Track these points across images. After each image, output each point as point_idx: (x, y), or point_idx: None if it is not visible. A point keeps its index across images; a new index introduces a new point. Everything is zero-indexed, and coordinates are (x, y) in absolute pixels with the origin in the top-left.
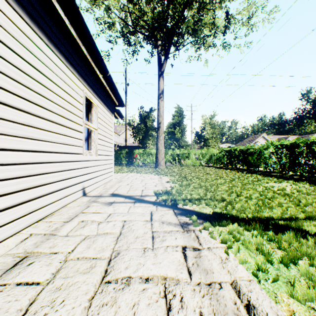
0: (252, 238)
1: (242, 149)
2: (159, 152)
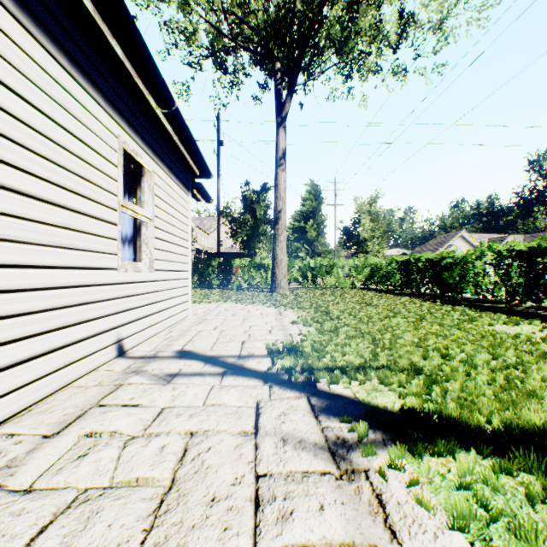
0: (542, 515)
1: (431, 258)
2: (278, 264)
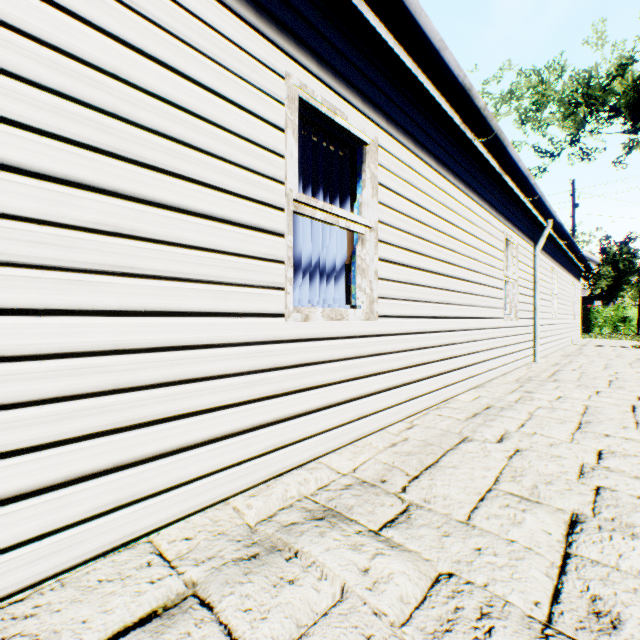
0: None
1: None
2: None
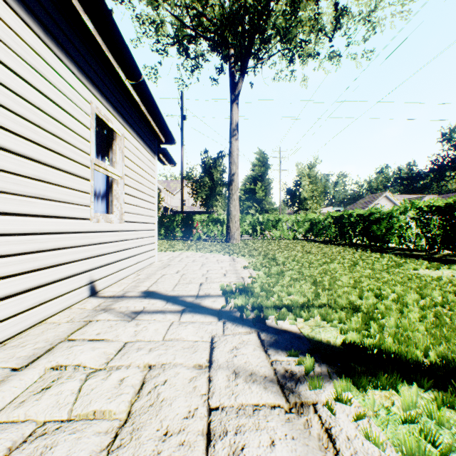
0: None
1: (361, 213)
2: (232, 219)
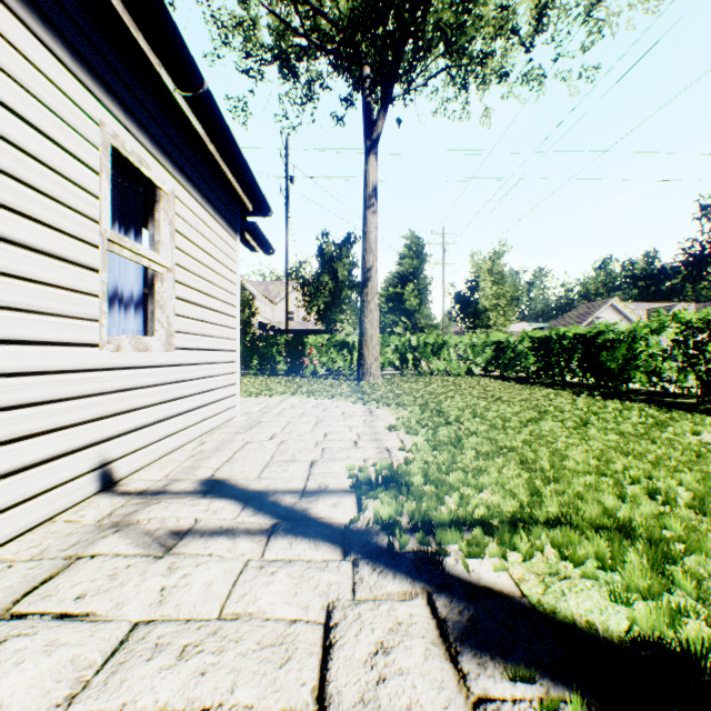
0: None
1: (582, 333)
2: (367, 343)
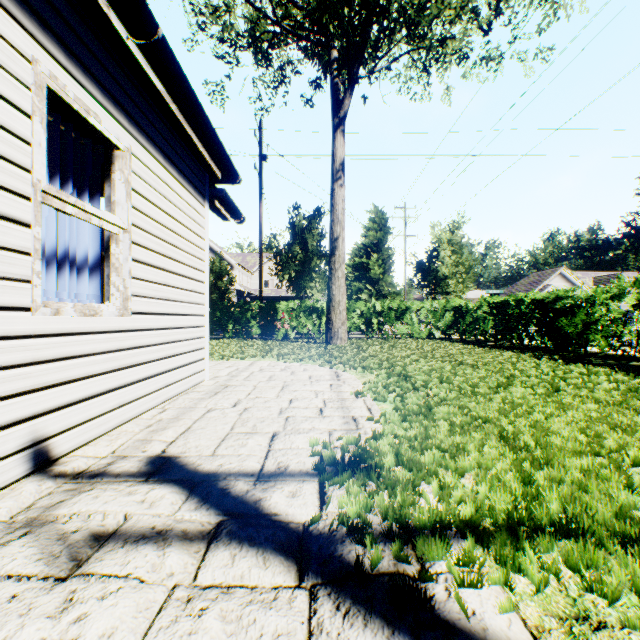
0: None
1: (541, 299)
2: (335, 308)
